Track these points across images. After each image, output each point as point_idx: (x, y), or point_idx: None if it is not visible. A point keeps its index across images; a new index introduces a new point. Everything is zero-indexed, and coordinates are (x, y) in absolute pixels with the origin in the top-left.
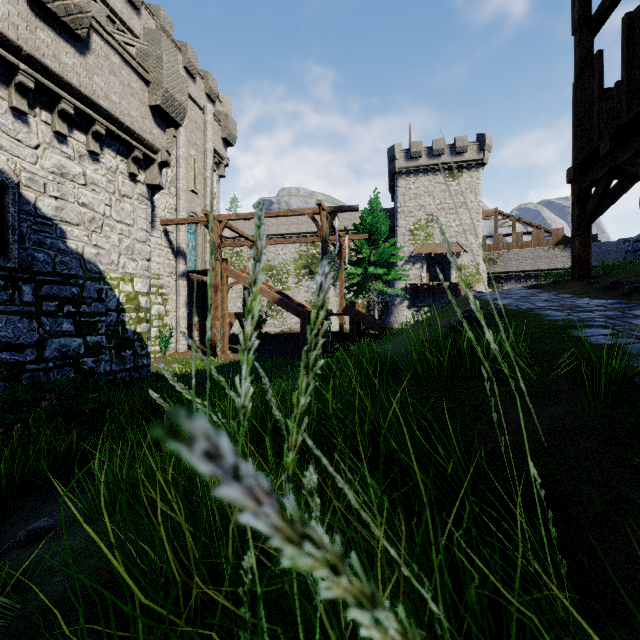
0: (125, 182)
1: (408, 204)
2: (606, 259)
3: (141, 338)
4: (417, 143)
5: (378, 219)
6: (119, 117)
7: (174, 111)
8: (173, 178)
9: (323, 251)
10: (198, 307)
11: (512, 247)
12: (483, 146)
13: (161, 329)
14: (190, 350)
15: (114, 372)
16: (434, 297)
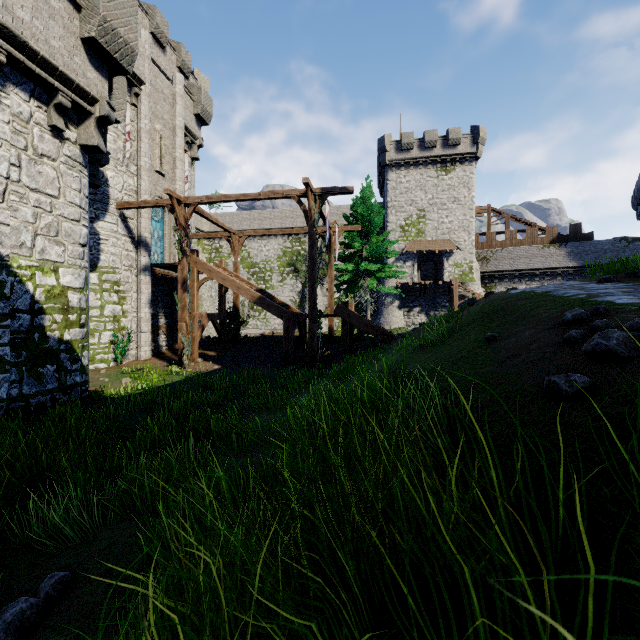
0: (45, 137)
1: (399, 198)
2: (602, 258)
3: (71, 348)
4: (408, 134)
5: (371, 209)
6: (29, 41)
7: (118, 51)
8: (133, 154)
9: (311, 241)
10: (165, 307)
11: (506, 245)
12: (477, 139)
13: (117, 333)
14: (154, 357)
15: (26, 396)
16: (426, 297)
